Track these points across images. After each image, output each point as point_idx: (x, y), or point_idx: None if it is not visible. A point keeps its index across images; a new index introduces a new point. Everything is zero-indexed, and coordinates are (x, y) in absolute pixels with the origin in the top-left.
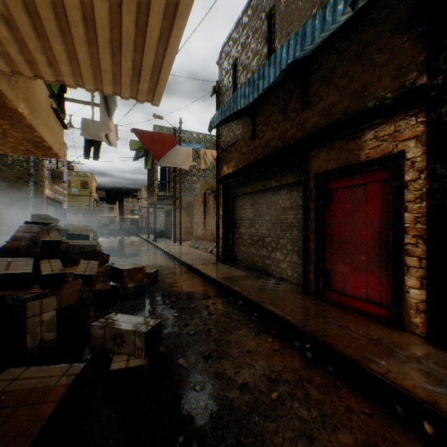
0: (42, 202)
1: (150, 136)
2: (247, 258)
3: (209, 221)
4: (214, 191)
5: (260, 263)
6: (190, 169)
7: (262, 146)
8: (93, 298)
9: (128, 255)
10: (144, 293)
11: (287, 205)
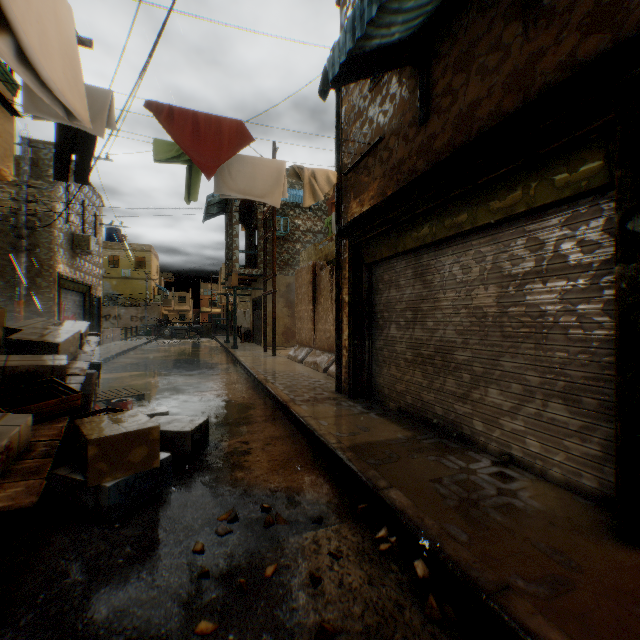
0: (50, 285)
1: (189, 121)
2: (404, 393)
3: (321, 315)
4: (330, 261)
5: (439, 409)
6: (291, 231)
7: (452, 128)
8: (22, 510)
9: (180, 375)
10: (159, 492)
11: (525, 269)
